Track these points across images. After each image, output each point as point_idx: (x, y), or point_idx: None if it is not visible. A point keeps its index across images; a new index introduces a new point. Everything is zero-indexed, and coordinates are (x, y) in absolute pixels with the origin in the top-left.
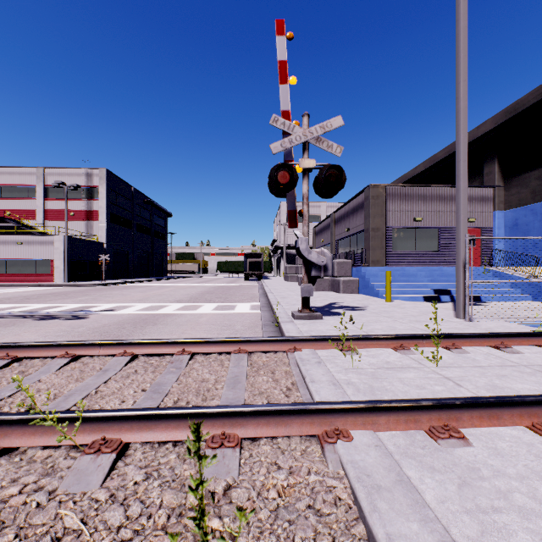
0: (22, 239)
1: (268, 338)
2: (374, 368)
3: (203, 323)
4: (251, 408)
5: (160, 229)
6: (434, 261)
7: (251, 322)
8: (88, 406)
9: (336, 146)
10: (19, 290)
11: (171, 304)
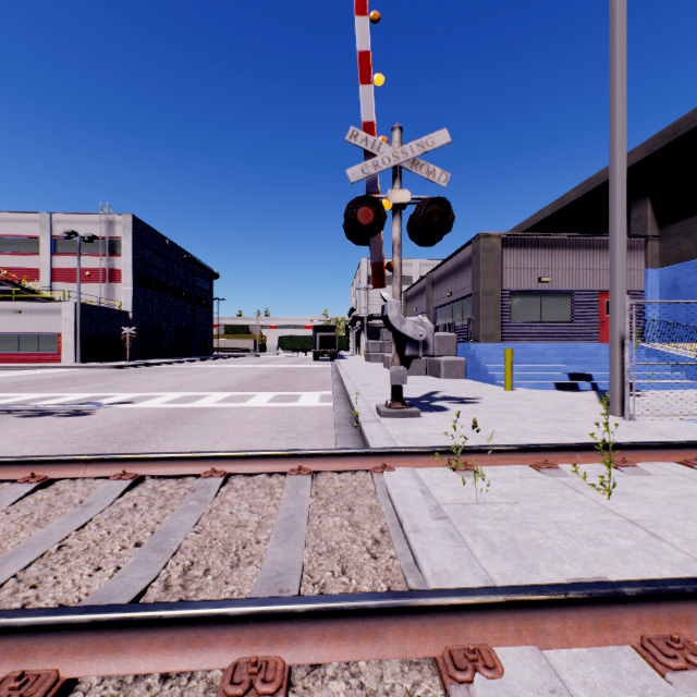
0: (20, 306)
1: (342, 450)
2: (511, 503)
3: (253, 421)
4: (308, 606)
5: (204, 295)
6: (565, 335)
7: (319, 420)
8: (37, 577)
9: (440, 171)
10: (14, 373)
11: (212, 393)
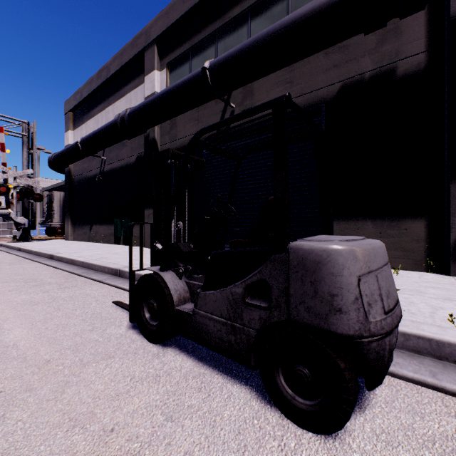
0: None
1: None
2: None
3: None
4: None
5: None
6: None
7: None
8: None
9: None
10: None
11: None
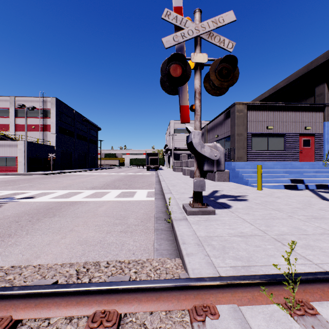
0: None
1: (156, 285)
2: None
3: (100, 213)
4: None
5: (93, 138)
6: (281, 157)
7: (144, 212)
8: None
9: (228, 41)
10: None
11: (85, 191)
